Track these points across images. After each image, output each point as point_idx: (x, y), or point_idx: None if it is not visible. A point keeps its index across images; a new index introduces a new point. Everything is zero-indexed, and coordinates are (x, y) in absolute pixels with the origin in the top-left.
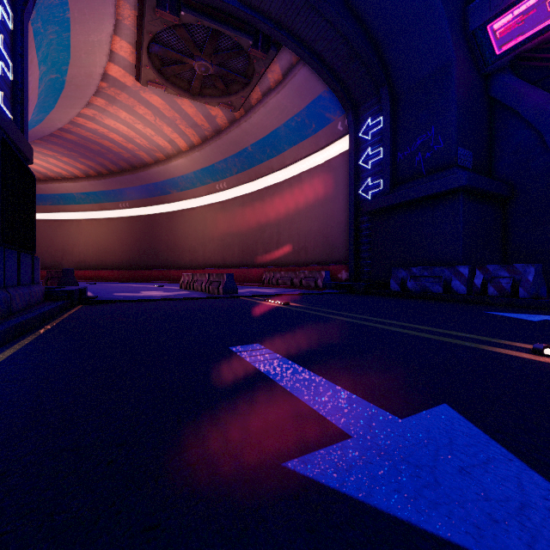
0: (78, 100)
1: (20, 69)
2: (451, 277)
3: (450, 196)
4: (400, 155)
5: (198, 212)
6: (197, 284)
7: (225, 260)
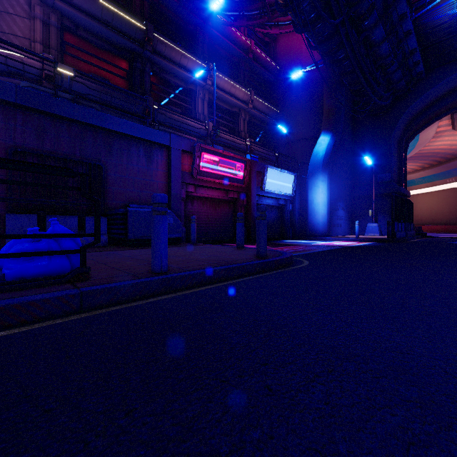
0: (420, 147)
1: (405, 168)
2: None
3: None
4: None
5: None
6: None
7: None
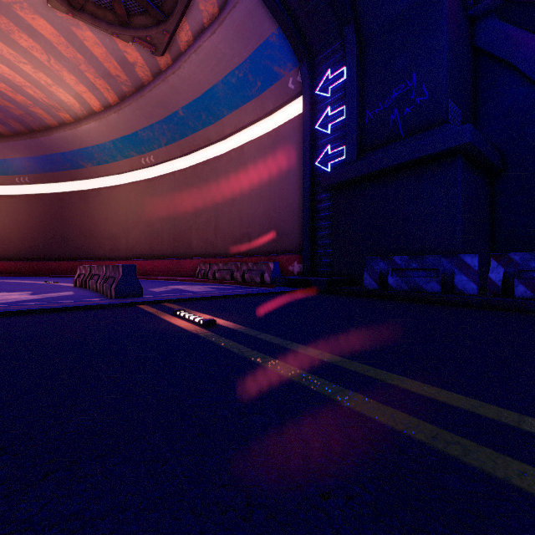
0: None
1: None
2: (453, 270)
3: (443, 160)
4: (370, 114)
5: (120, 192)
6: (92, 281)
7: (153, 250)
